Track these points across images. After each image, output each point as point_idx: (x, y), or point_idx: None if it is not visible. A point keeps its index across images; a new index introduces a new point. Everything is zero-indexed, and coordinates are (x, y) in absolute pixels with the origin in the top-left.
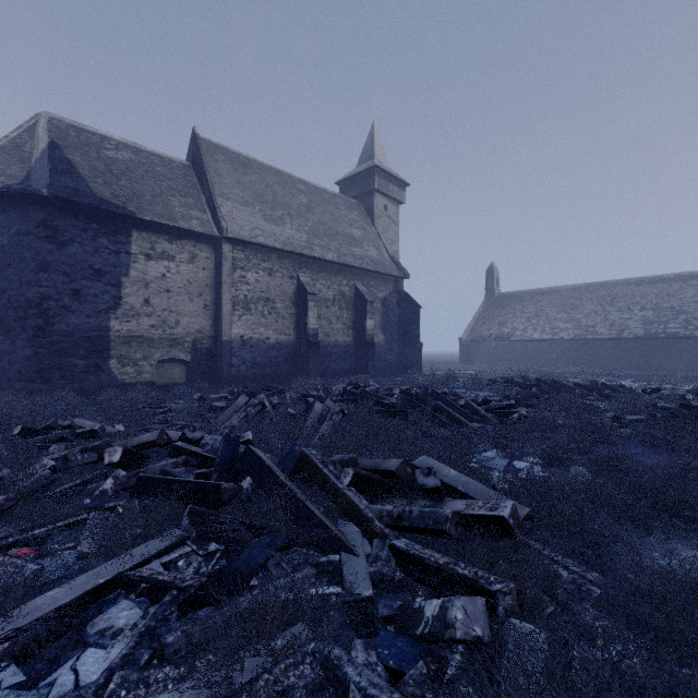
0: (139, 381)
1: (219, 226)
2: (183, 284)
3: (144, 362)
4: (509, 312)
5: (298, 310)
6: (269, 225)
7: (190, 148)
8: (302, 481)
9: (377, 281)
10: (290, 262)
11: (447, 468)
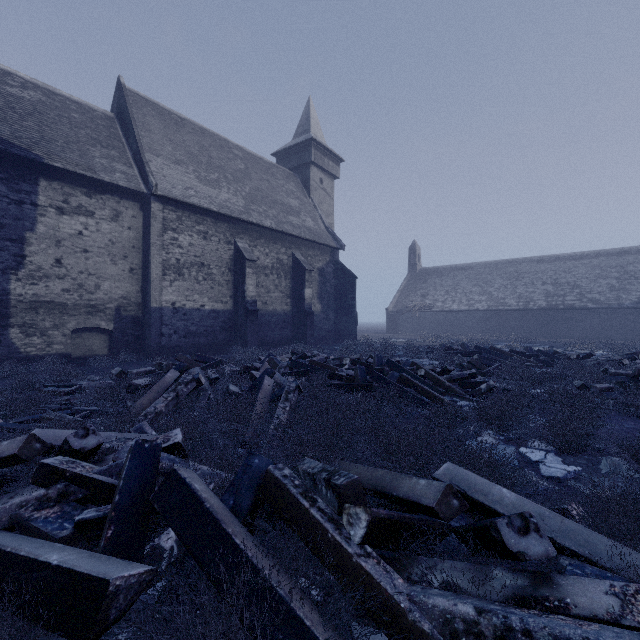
0: (48, 353)
1: (147, 182)
2: (105, 243)
3: (55, 331)
4: (430, 285)
5: (235, 277)
6: (204, 186)
7: (114, 99)
8: (265, 514)
9: (315, 251)
10: (227, 226)
11: (495, 486)
